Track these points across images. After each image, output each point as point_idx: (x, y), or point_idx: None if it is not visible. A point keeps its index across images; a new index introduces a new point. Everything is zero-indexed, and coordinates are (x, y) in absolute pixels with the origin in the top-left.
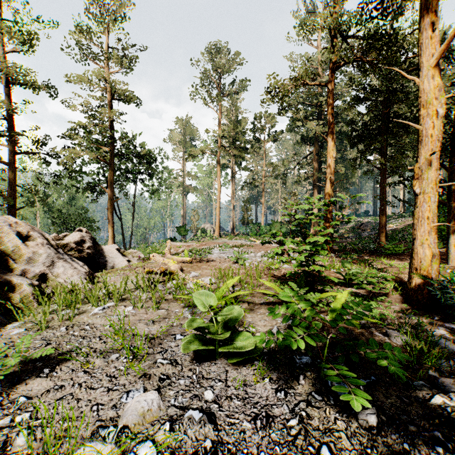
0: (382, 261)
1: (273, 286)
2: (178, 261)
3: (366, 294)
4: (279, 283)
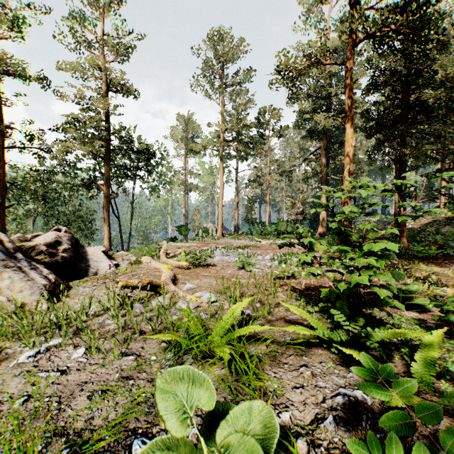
0: (417, 266)
1: (303, 315)
2: (173, 266)
3: (438, 323)
4: (304, 301)
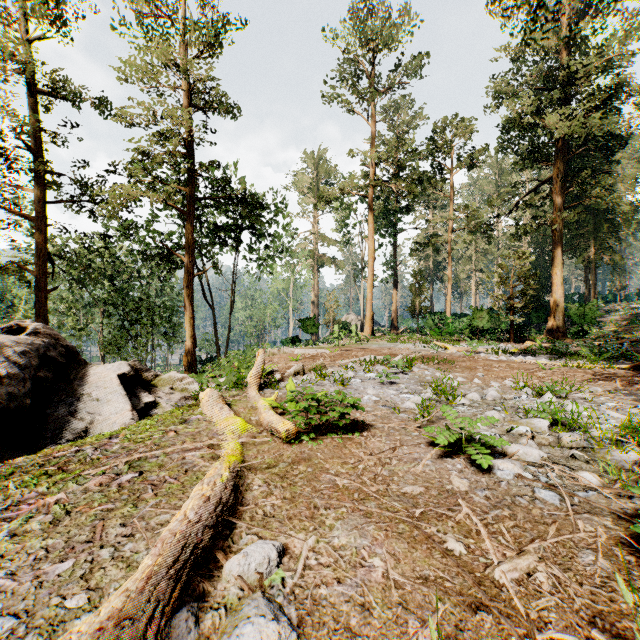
0: None
1: None
2: (262, 424)
3: None
4: None
